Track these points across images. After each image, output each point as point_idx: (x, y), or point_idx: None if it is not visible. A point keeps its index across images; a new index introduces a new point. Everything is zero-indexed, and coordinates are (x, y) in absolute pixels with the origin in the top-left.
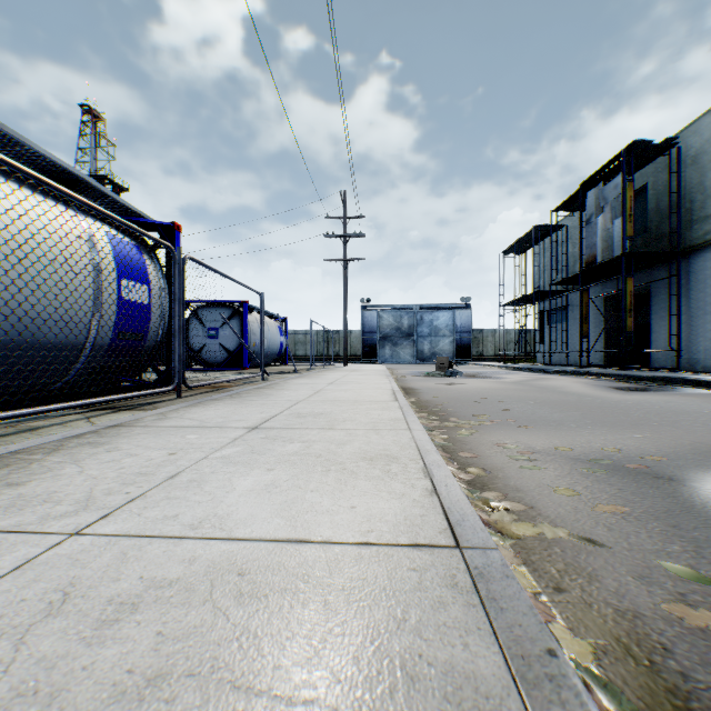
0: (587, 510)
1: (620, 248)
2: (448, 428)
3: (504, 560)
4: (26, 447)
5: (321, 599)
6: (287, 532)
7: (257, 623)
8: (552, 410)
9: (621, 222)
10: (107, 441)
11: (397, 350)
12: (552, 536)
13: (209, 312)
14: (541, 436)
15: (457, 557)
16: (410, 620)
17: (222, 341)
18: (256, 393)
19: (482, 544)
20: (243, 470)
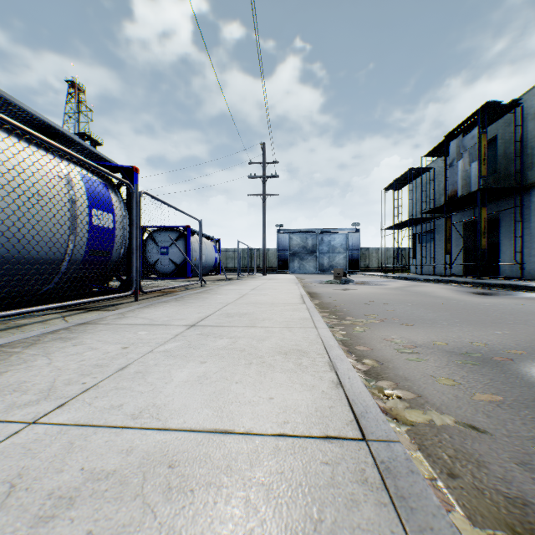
0: (466, 398)
1: (476, 184)
2: (345, 325)
3: (407, 454)
4: (10, 341)
5: (242, 495)
6: (214, 423)
7: (181, 522)
8: (427, 311)
9: (477, 165)
10: (75, 336)
11: (303, 263)
12: (440, 422)
13: (161, 235)
14: (420, 332)
15: (364, 450)
16: (326, 521)
17: (171, 257)
18: (195, 297)
19: (386, 437)
20: (181, 363)
